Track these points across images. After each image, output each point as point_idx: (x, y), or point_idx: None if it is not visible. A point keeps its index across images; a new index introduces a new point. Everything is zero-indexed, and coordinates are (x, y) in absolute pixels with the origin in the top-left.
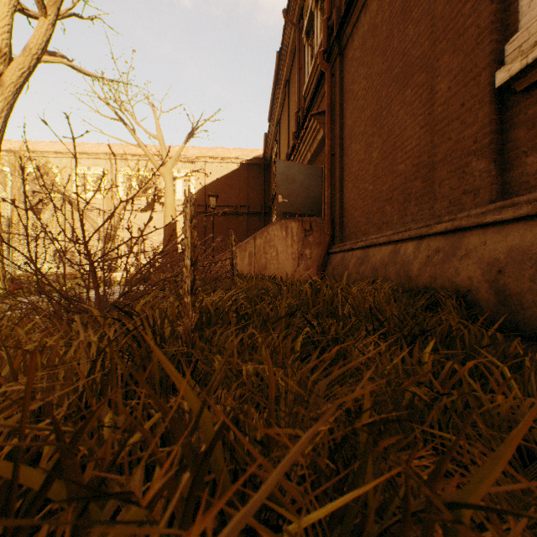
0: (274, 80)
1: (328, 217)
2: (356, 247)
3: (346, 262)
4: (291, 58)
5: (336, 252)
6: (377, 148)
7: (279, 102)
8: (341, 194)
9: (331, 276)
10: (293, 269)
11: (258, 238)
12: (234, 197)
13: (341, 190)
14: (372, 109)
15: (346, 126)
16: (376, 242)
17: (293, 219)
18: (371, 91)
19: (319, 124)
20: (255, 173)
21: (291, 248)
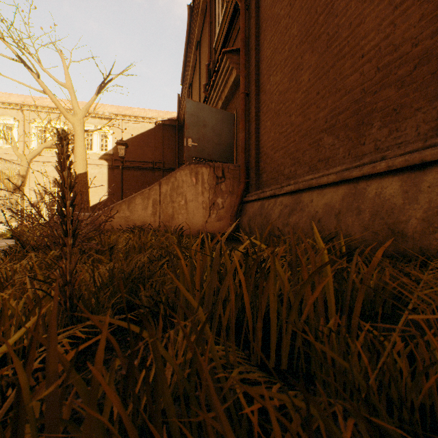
0: (186, 41)
1: (242, 162)
2: (281, 192)
3: (266, 211)
4: (202, 18)
5: (253, 201)
6: (309, 67)
7: (191, 65)
8: (257, 136)
9: (247, 227)
10: (204, 220)
11: (163, 184)
12: (150, 154)
13: (257, 131)
14: (300, 23)
15: (264, 59)
16: (315, 183)
17: (204, 164)
18: (299, 2)
19: (232, 63)
20: (170, 133)
21: (202, 196)
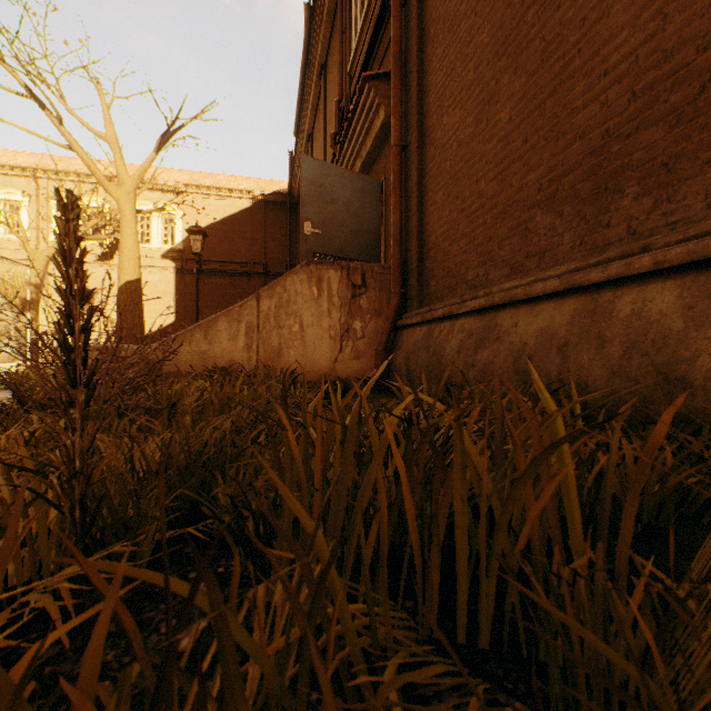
0: (303, 64)
1: (396, 261)
2: (462, 310)
3: (437, 342)
4: (329, 25)
5: (414, 325)
6: (509, 98)
7: (311, 103)
8: (420, 217)
9: (404, 370)
10: (331, 357)
11: (264, 298)
12: (245, 249)
13: (420, 209)
14: (495, 23)
15: (432, 87)
16: (523, 293)
17: (331, 264)
18: None
19: (378, 97)
20: (277, 215)
21: (328, 318)
